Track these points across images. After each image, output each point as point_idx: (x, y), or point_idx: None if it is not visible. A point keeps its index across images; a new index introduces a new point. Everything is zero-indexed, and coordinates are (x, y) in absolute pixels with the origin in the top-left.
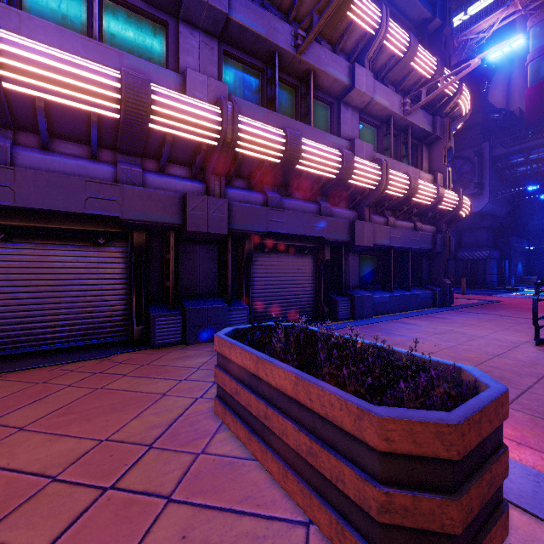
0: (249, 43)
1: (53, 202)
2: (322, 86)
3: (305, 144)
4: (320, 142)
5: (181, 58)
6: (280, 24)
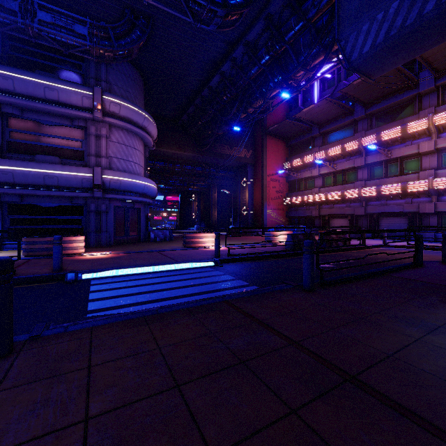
0: (375, 163)
1: (336, 213)
2: (409, 156)
3: (383, 188)
4: (400, 180)
5: (358, 177)
6: (382, 154)
